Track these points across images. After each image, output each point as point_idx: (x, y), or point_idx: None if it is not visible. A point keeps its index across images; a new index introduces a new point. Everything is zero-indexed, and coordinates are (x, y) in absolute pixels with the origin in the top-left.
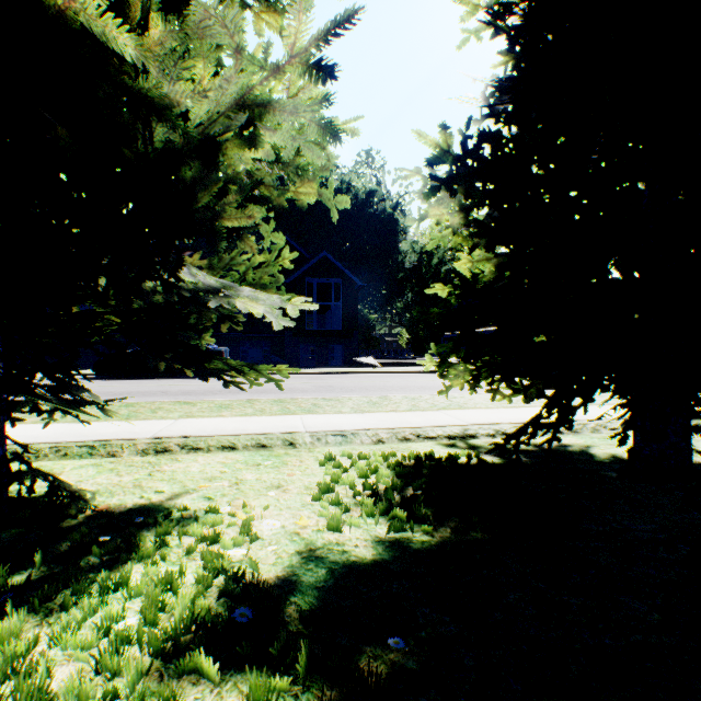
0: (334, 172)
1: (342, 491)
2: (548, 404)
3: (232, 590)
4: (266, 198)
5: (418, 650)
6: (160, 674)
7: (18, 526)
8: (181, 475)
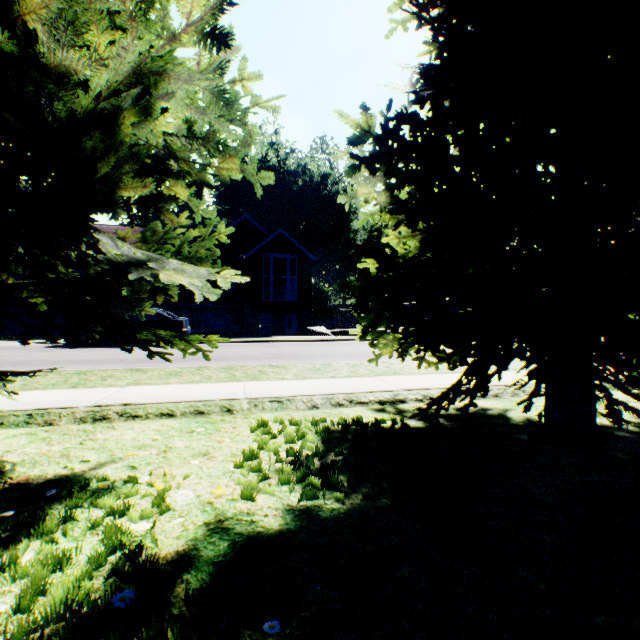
0: (291, 156)
1: (266, 457)
2: (467, 372)
3: (123, 570)
4: (178, 171)
5: (299, 632)
6: None
7: None
8: (112, 444)
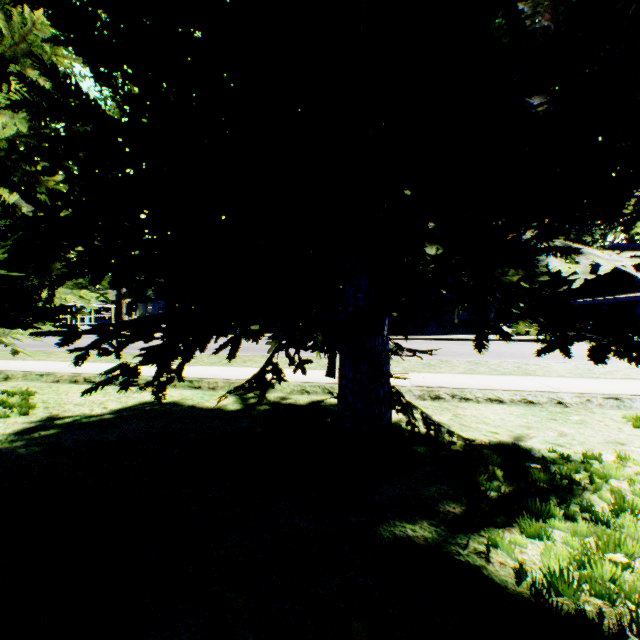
0: None
1: None
2: None
3: None
4: None
5: None
6: None
7: (417, 444)
8: (488, 420)
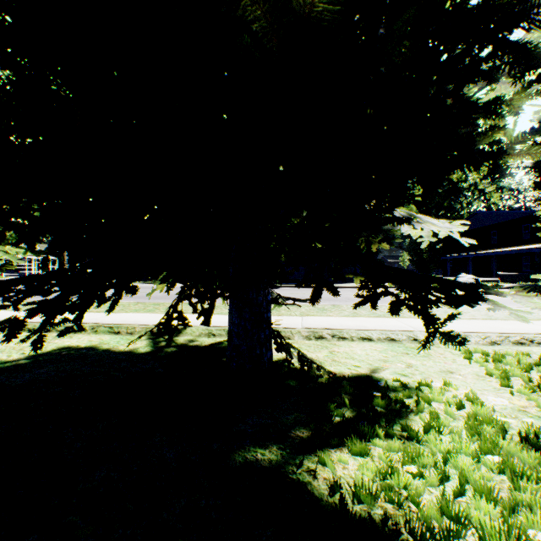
0: None
1: (517, 381)
2: None
3: None
4: (499, 139)
5: None
6: None
7: (291, 378)
8: (356, 356)
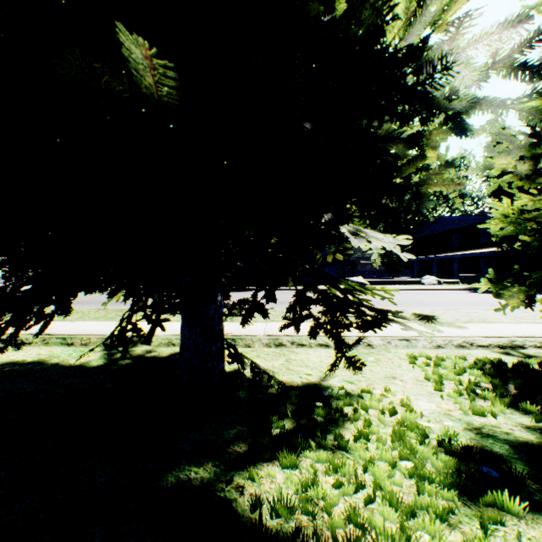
0: None
1: (449, 384)
2: None
3: (455, 451)
4: (427, 166)
5: None
6: (462, 502)
7: (242, 390)
8: (310, 364)
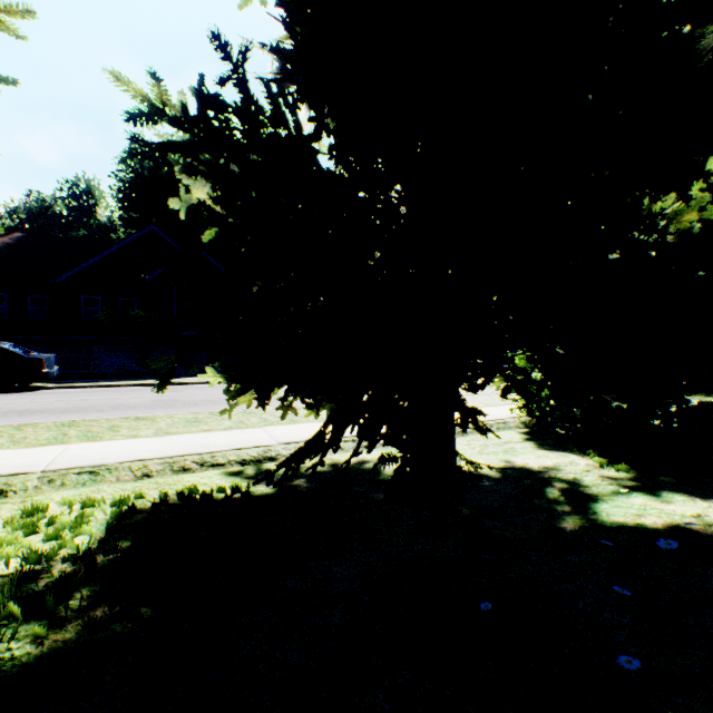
0: None
1: None
2: (327, 422)
3: None
4: None
5: None
6: None
7: None
8: None
